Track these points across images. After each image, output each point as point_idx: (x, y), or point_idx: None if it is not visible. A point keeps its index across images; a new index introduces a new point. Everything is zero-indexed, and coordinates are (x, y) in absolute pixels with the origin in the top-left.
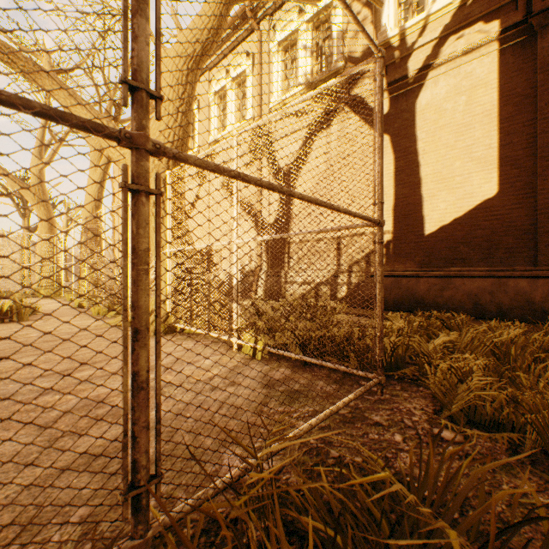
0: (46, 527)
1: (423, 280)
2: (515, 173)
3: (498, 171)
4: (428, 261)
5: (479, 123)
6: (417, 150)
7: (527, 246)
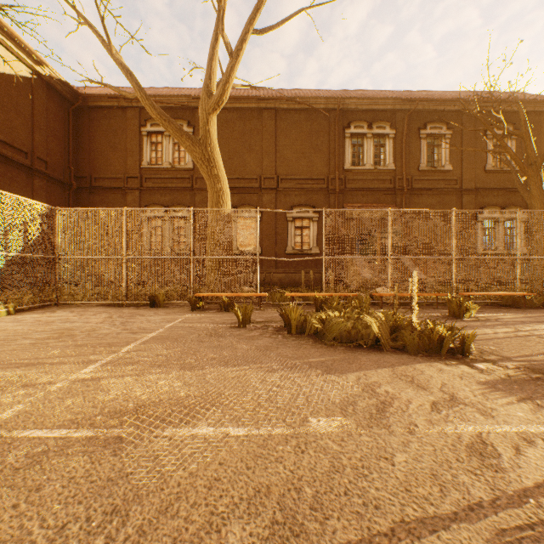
0: (124, 309)
1: None
2: None
3: None
4: None
5: None
6: None
7: None
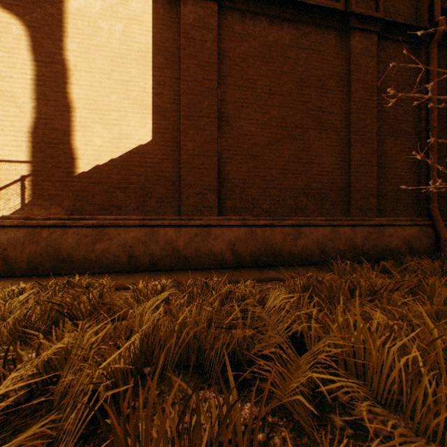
0: None
1: (73, 230)
2: (166, 125)
3: (152, 118)
4: (81, 206)
5: (135, 61)
6: (67, 62)
7: (174, 197)
